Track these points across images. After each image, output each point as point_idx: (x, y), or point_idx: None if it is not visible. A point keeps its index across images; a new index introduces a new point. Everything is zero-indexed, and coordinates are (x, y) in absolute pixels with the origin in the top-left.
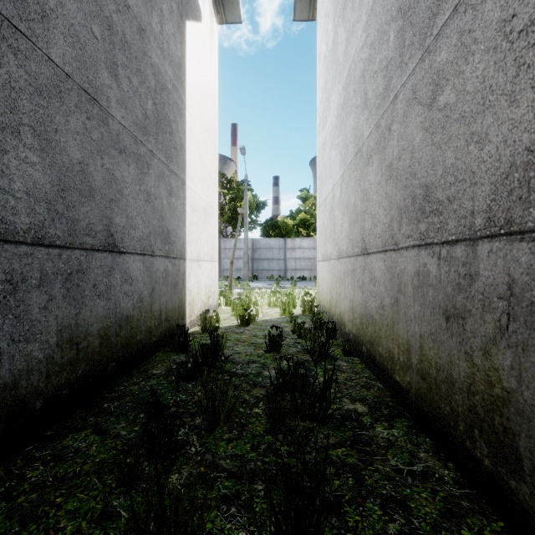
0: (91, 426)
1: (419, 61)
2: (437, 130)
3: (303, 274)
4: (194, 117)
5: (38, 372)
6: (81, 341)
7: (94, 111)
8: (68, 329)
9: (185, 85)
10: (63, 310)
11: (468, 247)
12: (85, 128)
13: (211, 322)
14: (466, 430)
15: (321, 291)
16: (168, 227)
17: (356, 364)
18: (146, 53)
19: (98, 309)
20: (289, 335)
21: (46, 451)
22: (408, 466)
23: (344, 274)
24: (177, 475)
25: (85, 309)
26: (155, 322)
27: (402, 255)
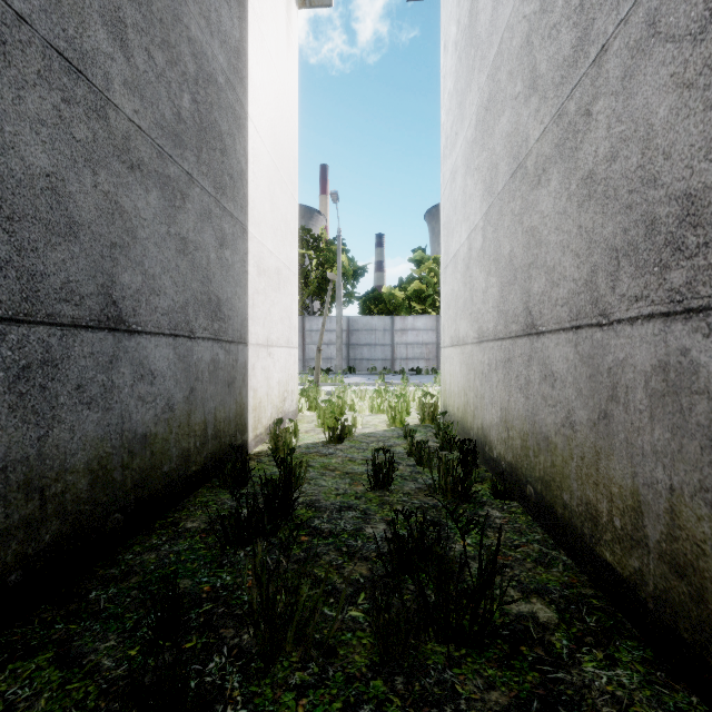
0: (53, 645)
1: None
2: None
3: (418, 365)
4: (261, 134)
5: None
6: (50, 484)
7: (79, 91)
8: (20, 466)
9: (248, 84)
10: (9, 432)
11: None
12: (59, 116)
13: (286, 438)
14: None
15: (448, 391)
16: (218, 295)
17: (516, 514)
18: (180, 18)
19: (86, 427)
20: (403, 459)
21: None
22: None
23: (490, 367)
24: None
25: (59, 428)
26: (196, 441)
27: (620, 333)
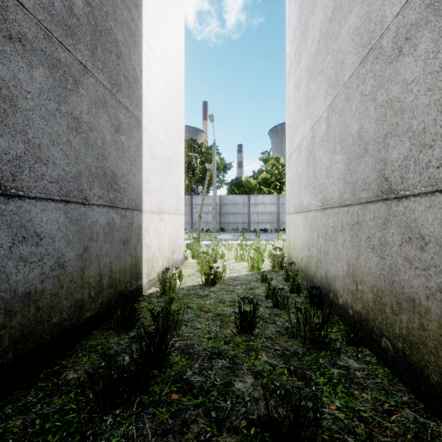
0: None
1: None
2: None
3: (265, 227)
4: (154, 54)
5: None
6: None
7: None
8: None
9: (142, 11)
10: None
11: None
12: None
13: (171, 283)
14: None
15: (292, 245)
16: (114, 170)
17: (373, 364)
18: None
19: None
20: (262, 301)
21: None
22: None
23: (335, 228)
24: None
25: None
26: (91, 291)
27: None
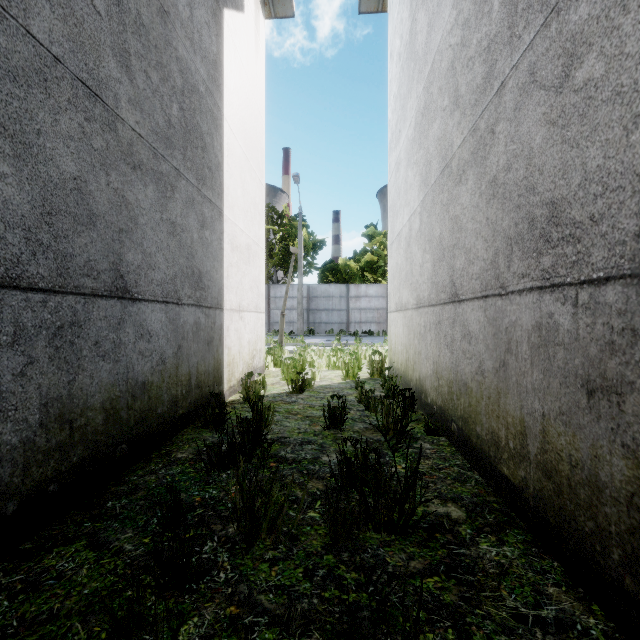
0: (85, 536)
1: (540, 28)
2: (572, 121)
3: (370, 328)
4: (234, 131)
5: (10, 463)
6: (77, 418)
7: (96, 111)
8: (57, 403)
9: (223, 90)
10: (49, 377)
11: (629, 288)
12: (83, 132)
13: (256, 388)
14: (625, 561)
15: (394, 349)
16: (200, 268)
17: (443, 446)
18: (170, 42)
19: (101, 375)
20: (354, 406)
21: (17, 576)
22: (533, 610)
23: (426, 328)
24: (196, 619)
25: (83, 375)
26: (183, 389)
27: (513, 302)
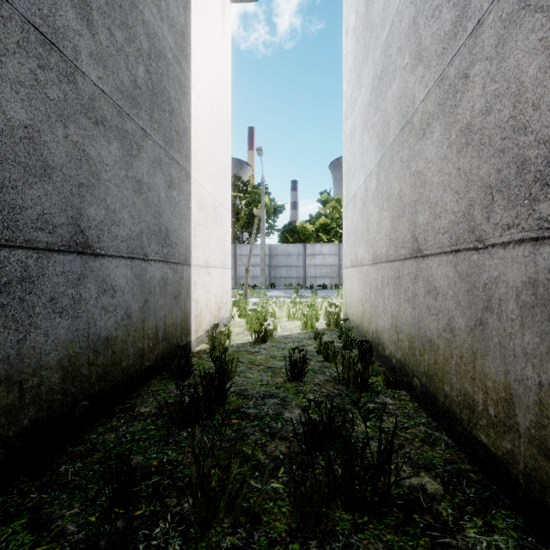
0: (28, 512)
1: None
2: None
3: (324, 282)
4: (201, 100)
5: None
6: (28, 378)
7: (52, 60)
8: (2, 364)
9: (191, 60)
10: None
11: None
12: (35, 79)
13: (221, 339)
14: None
15: (349, 302)
16: (167, 226)
17: (405, 401)
18: (136, 5)
19: (58, 332)
20: (314, 356)
21: None
22: None
23: (383, 283)
24: None
25: (35, 333)
26: (149, 342)
27: (494, 255)
